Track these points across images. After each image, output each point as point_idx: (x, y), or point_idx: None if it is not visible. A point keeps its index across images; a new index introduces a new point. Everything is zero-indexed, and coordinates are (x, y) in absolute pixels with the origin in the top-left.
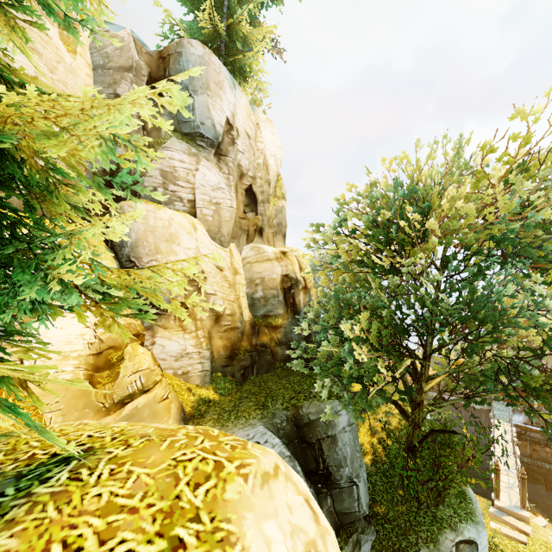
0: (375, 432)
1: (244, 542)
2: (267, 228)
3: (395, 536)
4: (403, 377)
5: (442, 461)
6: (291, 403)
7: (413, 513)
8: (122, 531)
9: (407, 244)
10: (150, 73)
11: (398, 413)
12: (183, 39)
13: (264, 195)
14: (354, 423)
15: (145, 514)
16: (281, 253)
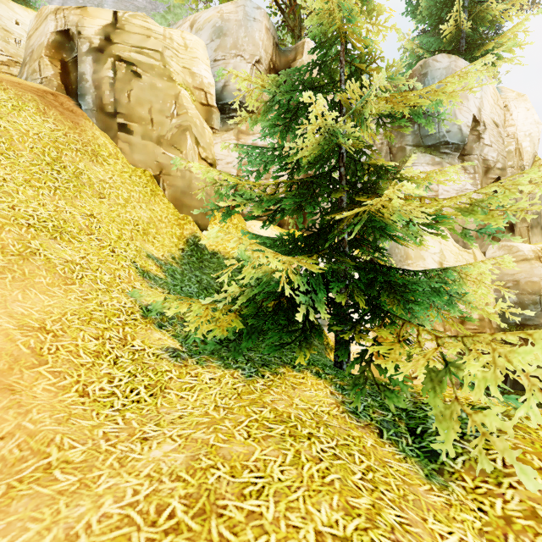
0: None
1: None
2: (519, 223)
3: None
4: None
5: None
6: None
7: None
8: None
9: None
10: None
11: None
12: (427, 59)
13: None
14: None
15: None
16: None
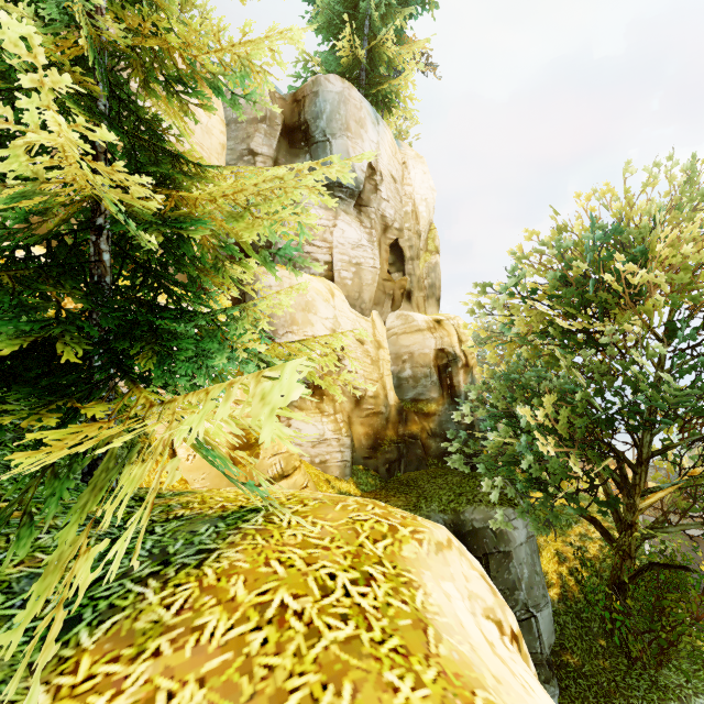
0: (564, 559)
1: (425, 589)
2: (417, 292)
3: (593, 696)
4: (606, 487)
5: (667, 606)
6: (449, 506)
7: (621, 672)
8: (321, 560)
9: (611, 307)
10: (284, 121)
11: (598, 538)
12: (319, 76)
13: (413, 250)
14: (535, 540)
15: (336, 552)
16: (435, 321)
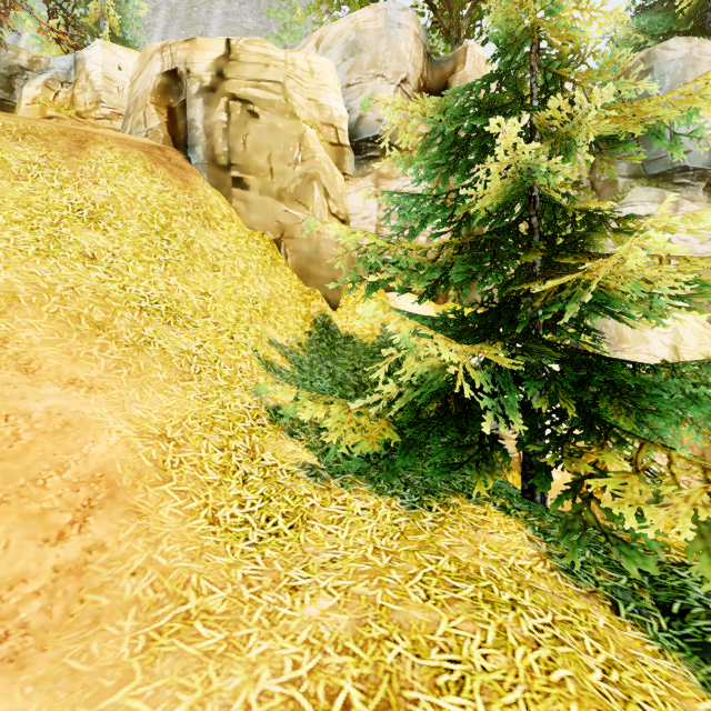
0: None
1: None
2: None
3: None
4: None
5: None
6: None
7: None
8: None
9: None
10: None
11: None
12: (653, 49)
13: None
14: None
15: None
16: None
